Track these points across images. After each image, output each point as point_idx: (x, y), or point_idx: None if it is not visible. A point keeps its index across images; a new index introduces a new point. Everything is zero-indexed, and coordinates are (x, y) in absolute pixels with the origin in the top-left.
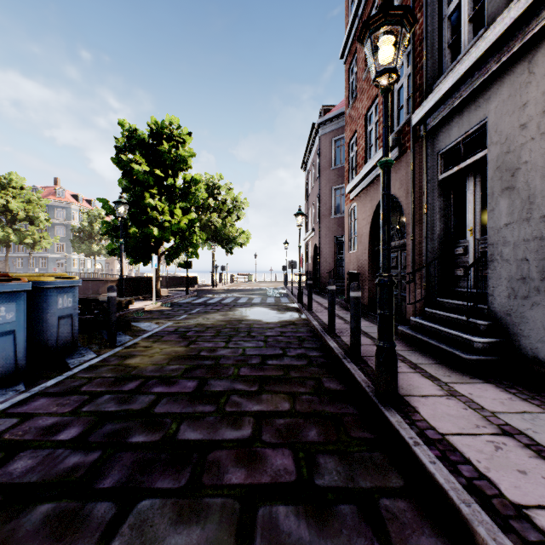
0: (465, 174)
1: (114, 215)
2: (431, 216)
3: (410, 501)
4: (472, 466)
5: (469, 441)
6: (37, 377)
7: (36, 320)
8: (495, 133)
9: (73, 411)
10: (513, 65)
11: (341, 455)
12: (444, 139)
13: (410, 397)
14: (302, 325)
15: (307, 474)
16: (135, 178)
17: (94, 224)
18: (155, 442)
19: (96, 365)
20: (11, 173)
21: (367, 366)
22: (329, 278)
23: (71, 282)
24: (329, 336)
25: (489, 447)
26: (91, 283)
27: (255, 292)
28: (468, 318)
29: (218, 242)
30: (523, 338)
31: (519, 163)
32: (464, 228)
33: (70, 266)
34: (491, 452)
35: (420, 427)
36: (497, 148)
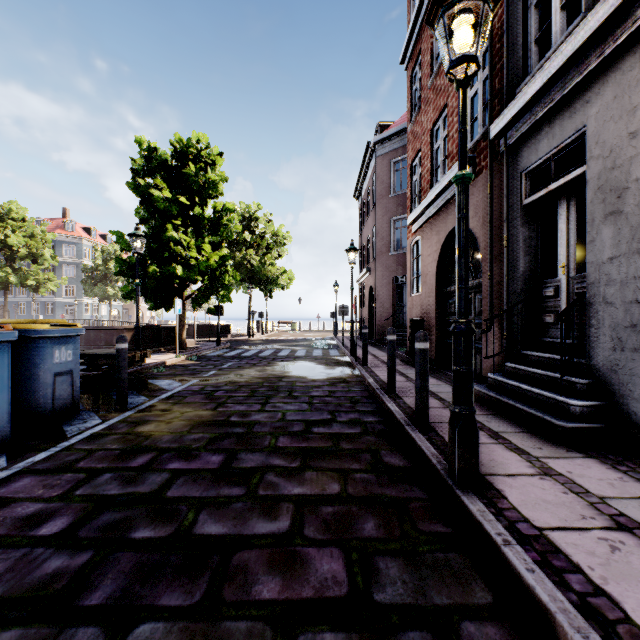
0: (556, 197)
1: (130, 250)
2: (513, 250)
3: (503, 625)
4: (583, 575)
5: (575, 538)
6: (25, 449)
7: (26, 378)
8: (596, 144)
9: (63, 495)
10: (620, 59)
11: (407, 556)
12: (530, 154)
13: (494, 476)
14: (355, 383)
15: (363, 585)
16: (156, 206)
17: (110, 263)
18: (164, 538)
19: (100, 434)
20: (10, 202)
21: (436, 435)
22: (388, 326)
23: (71, 330)
24: (389, 397)
25: (602, 547)
26: (104, 333)
27: (299, 343)
28: (563, 376)
29: (255, 283)
30: (633, 401)
31: (627, 180)
32: (553, 265)
33: (81, 313)
34: (606, 555)
35: (509, 518)
36: (599, 163)
